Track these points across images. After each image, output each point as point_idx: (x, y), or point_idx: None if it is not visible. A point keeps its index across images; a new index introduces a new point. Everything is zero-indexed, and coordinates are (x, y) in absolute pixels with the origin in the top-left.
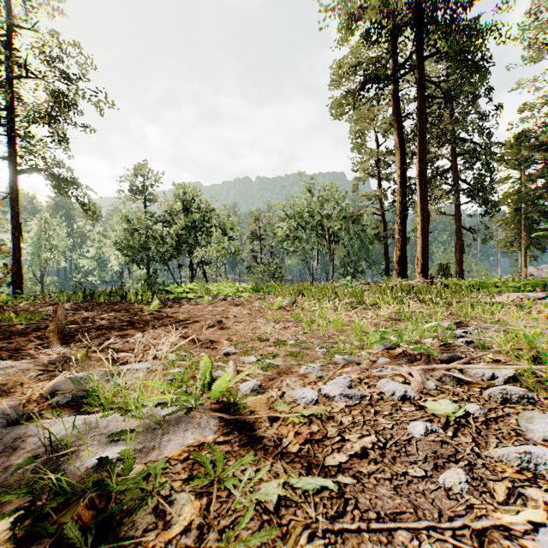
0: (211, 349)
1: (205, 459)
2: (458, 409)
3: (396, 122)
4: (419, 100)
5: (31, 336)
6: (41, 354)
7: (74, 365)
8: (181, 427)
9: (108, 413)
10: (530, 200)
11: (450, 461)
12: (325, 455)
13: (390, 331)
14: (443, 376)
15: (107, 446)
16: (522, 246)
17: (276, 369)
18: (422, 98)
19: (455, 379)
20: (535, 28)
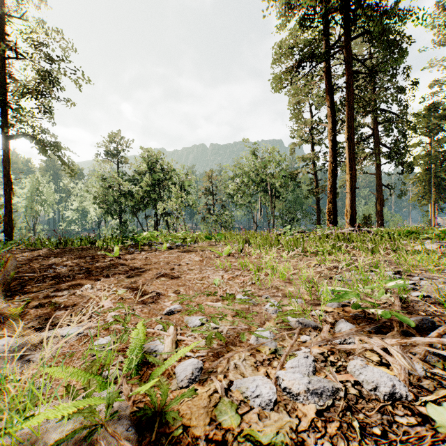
0: (156, 305)
1: None
2: None
3: (327, 94)
4: (348, 75)
5: None
6: None
7: None
8: None
9: None
10: (438, 161)
11: None
12: None
13: (351, 291)
14: (426, 353)
15: None
16: (432, 199)
17: (223, 342)
18: (351, 73)
19: (441, 357)
20: (444, 16)
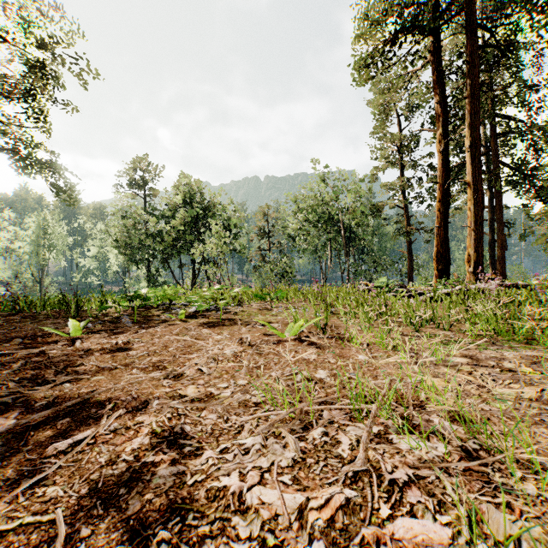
0: None
1: None
2: None
3: (435, 84)
4: (470, 50)
5: None
6: None
7: None
8: None
9: None
10: None
11: None
12: None
13: None
14: None
15: None
16: None
17: None
18: (475, 46)
19: None
20: None
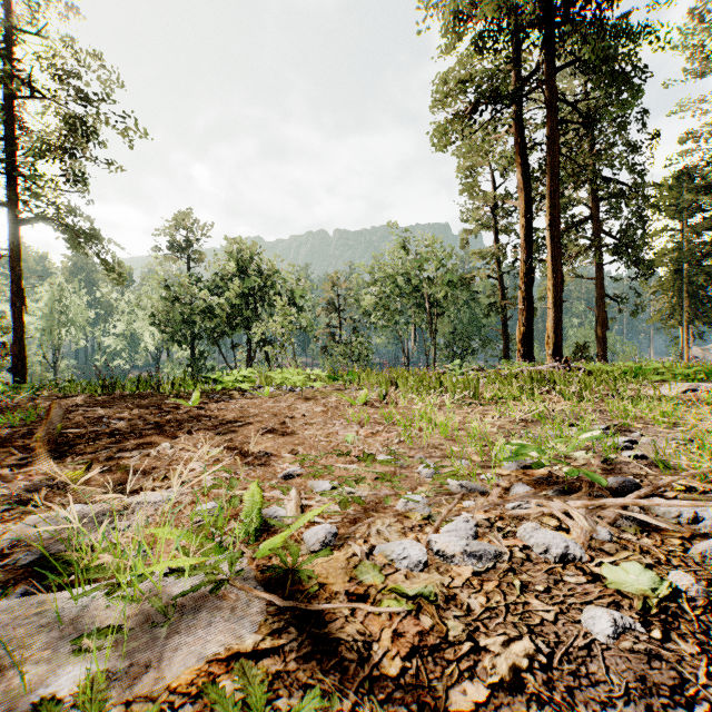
0: (267, 468)
1: (230, 705)
2: (659, 583)
3: (519, 154)
4: (550, 126)
5: (15, 445)
6: (20, 475)
7: (39, 506)
8: (202, 617)
9: (84, 590)
10: (694, 259)
11: (676, 702)
12: (448, 685)
13: (531, 445)
14: (618, 517)
15: (66, 664)
16: (684, 319)
17: (361, 505)
18: (554, 122)
19: (636, 522)
20: (702, 32)
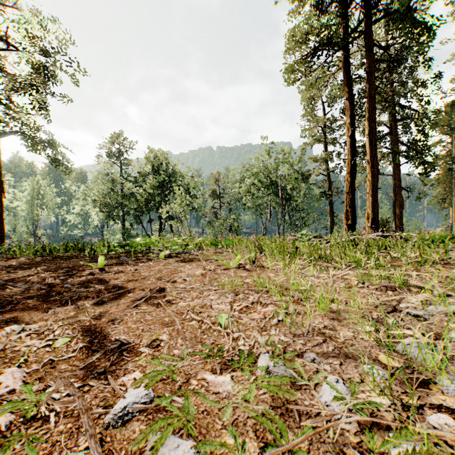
0: (105, 384)
1: None
2: None
3: (345, 85)
4: (369, 63)
5: None
6: None
7: None
8: None
9: None
10: None
11: None
12: None
13: None
14: None
15: None
16: (453, 202)
17: None
18: (372, 60)
19: None
20: None
